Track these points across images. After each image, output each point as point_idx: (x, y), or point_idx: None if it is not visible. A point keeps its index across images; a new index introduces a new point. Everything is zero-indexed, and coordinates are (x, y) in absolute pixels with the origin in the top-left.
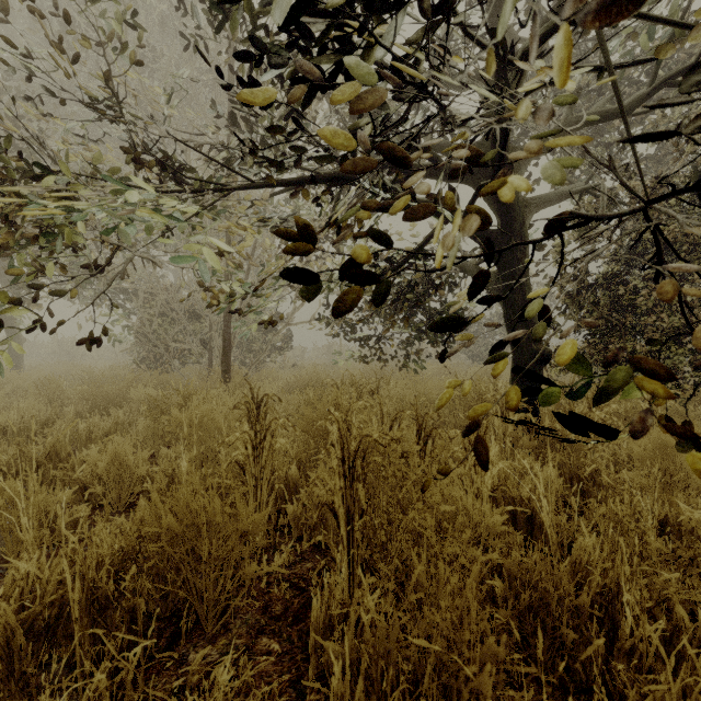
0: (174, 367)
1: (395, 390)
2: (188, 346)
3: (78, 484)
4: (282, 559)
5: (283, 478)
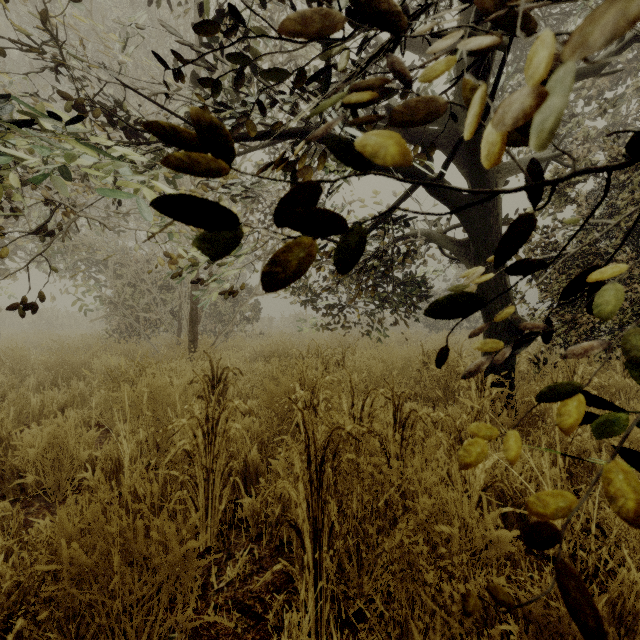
0: (144, 336)
1: (361, 360)
2: (157, 316)
3: (11, 471)
4: (235, 570)
5: (242, 462)
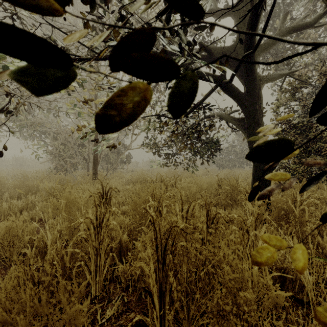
0: (69, 171)
1: (185, 184)
2: (76, 160)
3: None
4: (112, 310)
5: (118, 242)
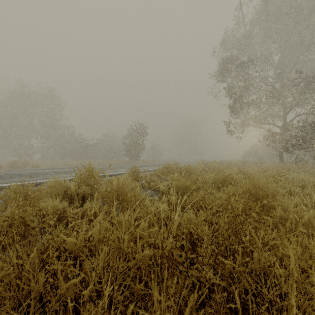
0: None
1: None
2: None
3: None
4: None
5: None
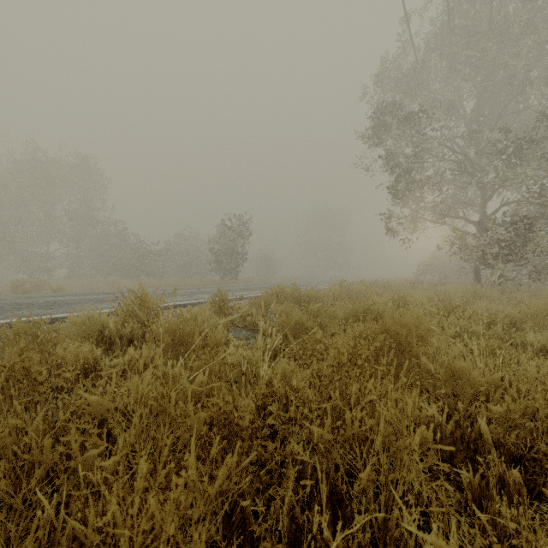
0: None
1: None
2: None
3: None
4: None
5: None
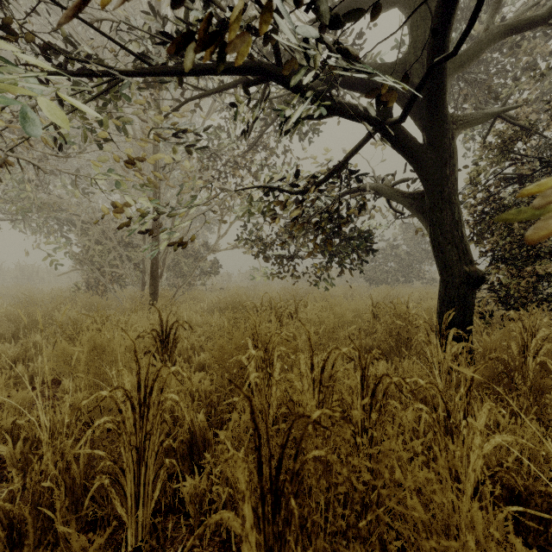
0: (109, 290)
1: (313, 312)
2: (122, 271)
3: None
4: None
5: (187, 428)
